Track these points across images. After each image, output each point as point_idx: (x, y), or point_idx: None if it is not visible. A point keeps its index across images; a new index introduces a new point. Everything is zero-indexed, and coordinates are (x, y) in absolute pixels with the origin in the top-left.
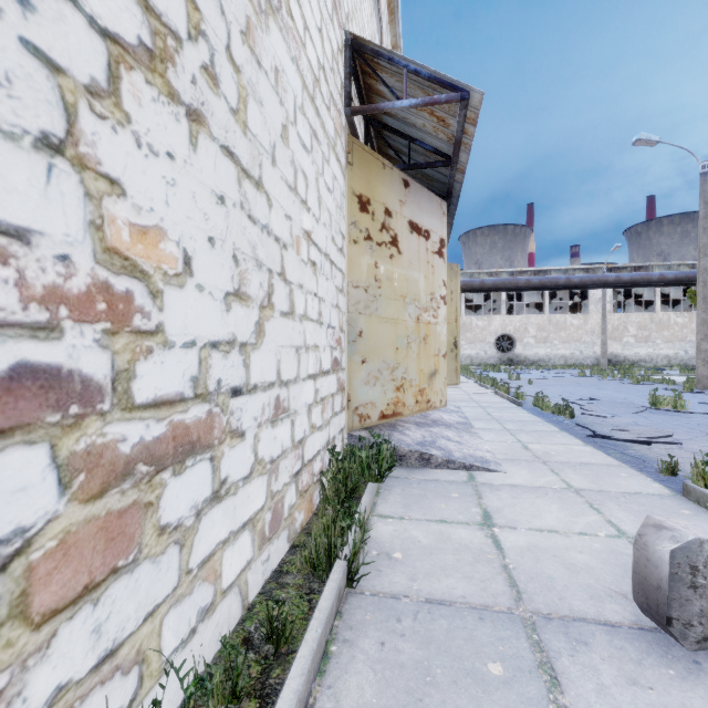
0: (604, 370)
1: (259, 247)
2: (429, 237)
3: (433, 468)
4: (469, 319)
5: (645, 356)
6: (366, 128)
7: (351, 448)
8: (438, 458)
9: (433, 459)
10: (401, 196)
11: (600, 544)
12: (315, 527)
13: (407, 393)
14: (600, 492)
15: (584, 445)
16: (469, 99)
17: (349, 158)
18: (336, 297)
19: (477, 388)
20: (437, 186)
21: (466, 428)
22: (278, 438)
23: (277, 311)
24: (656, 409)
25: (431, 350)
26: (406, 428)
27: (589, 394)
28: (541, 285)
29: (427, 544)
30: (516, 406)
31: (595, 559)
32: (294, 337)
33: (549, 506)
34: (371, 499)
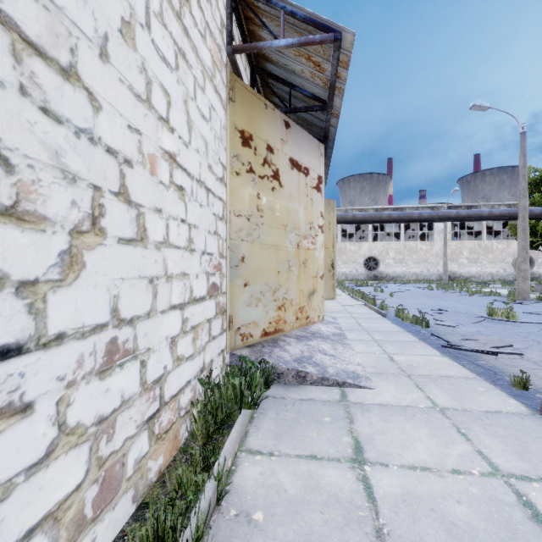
0: (446, 284)
1: (70, 154)
2: (308, 173)
3: (308, 385)
4: (344, 244)
5: (475, 273)
6: (252, 75)
7: (231, 368)
8: (313, 376)
9: (308, 377)
10: (282, 135)
11: (476, 488)
12: (168, 481)
13: (288, 311)
14: (464, 412)
15: (441, 355)
16: (342, 39)
17: (230, 94)
18: (215, 224)
19: (350, 300)
20: (316, 131)
21: (340, 340)
22: (113, 389)
23: (111, 237)
24: (493, 319)
25: (310, 272)
26: (287, 343)
27: (437, 305)
28: (399, 219)
29: (293, 496)
30: (381, 317)
31: (476, 513)
32: (146, 267)
33: (418, 431)
34: (240, 432)
